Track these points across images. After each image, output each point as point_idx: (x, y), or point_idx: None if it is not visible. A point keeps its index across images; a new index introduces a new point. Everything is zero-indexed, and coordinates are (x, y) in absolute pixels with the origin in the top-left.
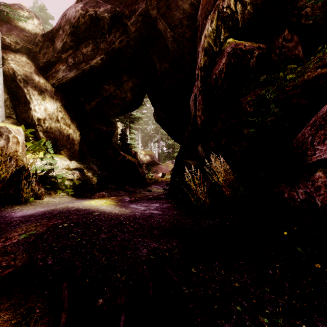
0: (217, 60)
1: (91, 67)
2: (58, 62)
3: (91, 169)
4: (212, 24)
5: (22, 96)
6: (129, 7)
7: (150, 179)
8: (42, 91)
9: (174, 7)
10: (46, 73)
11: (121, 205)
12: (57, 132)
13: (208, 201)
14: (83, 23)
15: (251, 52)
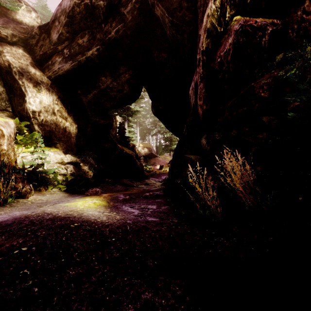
0: (222, 41)
1: (87, 58)
2: (54, 54)
3: (87, 162)
4: (216, 2)
5: (17, 89)
6: None
7: (148, 171)
8: (37, 83)
9: None
10: (43, 65)
11: (113, 207)
12: (53, 125)
13: (219, 210)
14: (78, 13)
15: (263, 28)
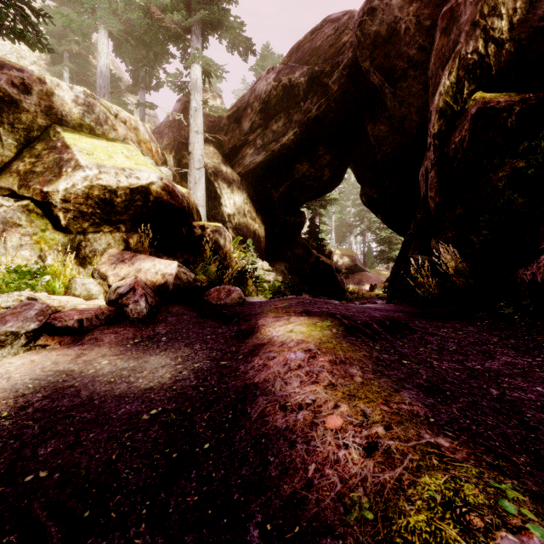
0: (457, 123)
1: (282, 145)
2: (245, 145)
3: (280, 272)
4: (451, 77)
5: (212, 191)
6: (329, 61)
7: (351, 293)
8: (230, 182)
9: (396, 56)
10: (232, 160)
11: None
12: (245, 228)
13: (436, 292)
14: (275, 96)
15: (509, 109)
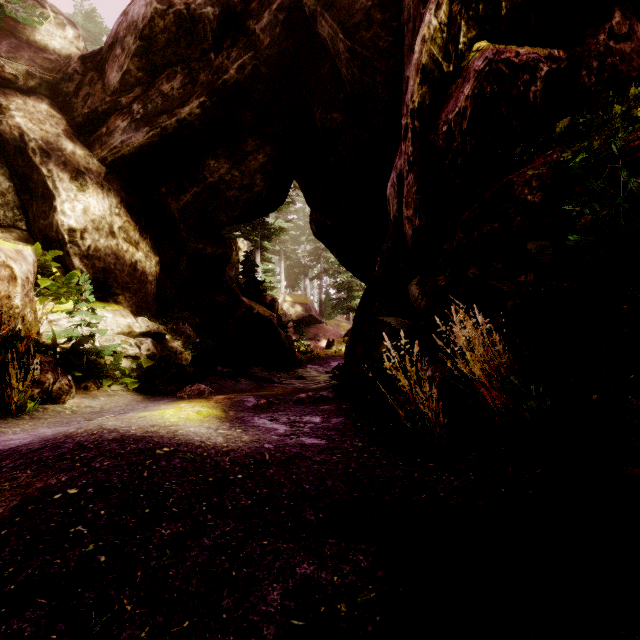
0: (451, 91)
1: (180, 122)
2: (113, 112)
3: (180, 333)
4: (440, 12)
5: (38, 184)
6: None
7: (303, 353)
8: (79, 172)
9: None
10: (90, 136)
11: (235, 419)
12: (111, 257)
13: (442, 422)
14: (163, 30)
15: (532, 68)
